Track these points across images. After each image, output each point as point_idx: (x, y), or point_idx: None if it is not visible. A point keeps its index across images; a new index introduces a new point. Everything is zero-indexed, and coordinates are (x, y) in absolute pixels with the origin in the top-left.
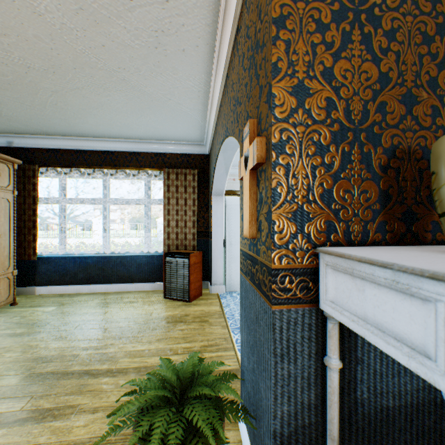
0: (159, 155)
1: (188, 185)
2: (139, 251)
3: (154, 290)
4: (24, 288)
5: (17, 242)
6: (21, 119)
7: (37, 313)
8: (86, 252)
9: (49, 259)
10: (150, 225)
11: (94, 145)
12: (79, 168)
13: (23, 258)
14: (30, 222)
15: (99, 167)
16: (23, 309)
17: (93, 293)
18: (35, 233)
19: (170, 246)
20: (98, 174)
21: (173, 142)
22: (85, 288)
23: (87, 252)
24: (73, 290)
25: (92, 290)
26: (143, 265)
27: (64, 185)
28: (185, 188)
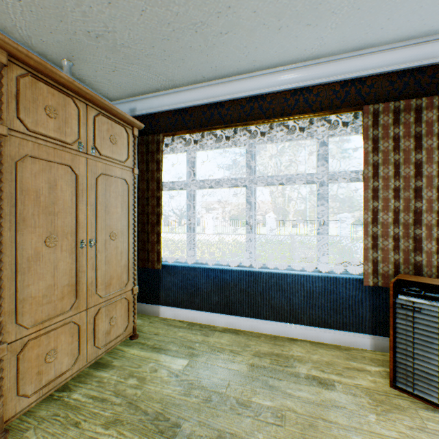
0: (349, 84)
1: (424, 133)
2: (305, 266)
3: (341, 347)
4: (147, 305)
5: (139, 242)
6: (140, 51)
7: (160, 373)
8: (221, 262)
9: (175, 269)
10: (326, 220)
11: (234, 90)
12: (213, 130)
13: (145, 265)
14: (153, 215)
15: (242, 124)
16: (143, 352)
17: (233, 331)
18: (159, 231)
19: (376, 263)
20: (239, 138)
21: (386, 46)
22: (220, 320)
23: (222, 262)
24: (204, 319)
25: (230, 325)
26: (316, 294)
27: (192, 162)
28: (417, 140)
